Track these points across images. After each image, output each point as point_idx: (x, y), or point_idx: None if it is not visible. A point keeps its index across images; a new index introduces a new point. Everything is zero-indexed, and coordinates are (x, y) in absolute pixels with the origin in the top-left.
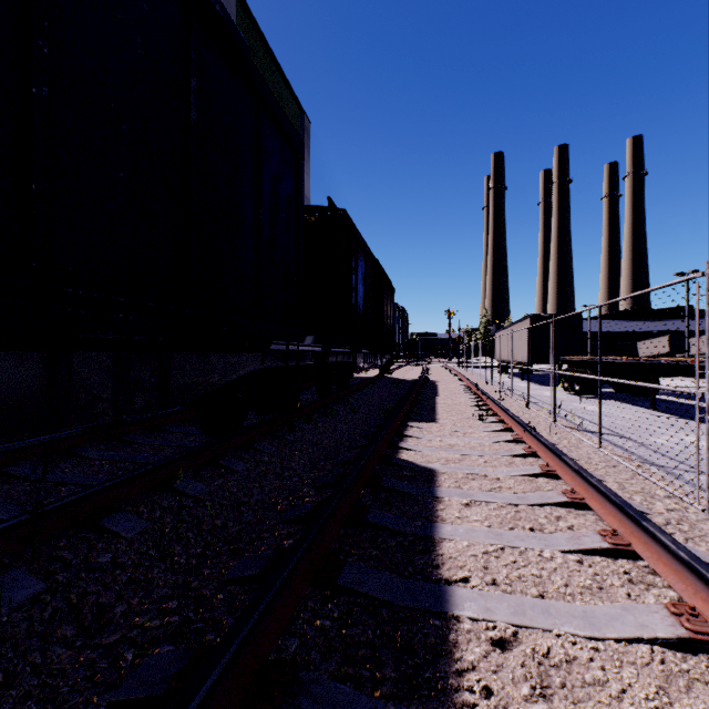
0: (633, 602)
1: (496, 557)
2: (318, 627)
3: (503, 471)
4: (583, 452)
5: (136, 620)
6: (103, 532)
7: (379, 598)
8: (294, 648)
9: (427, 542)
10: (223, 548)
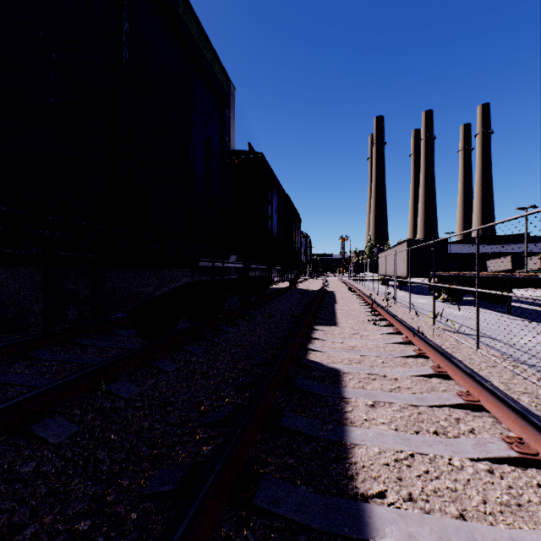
0: None
1: (408, 466)
2: None
3: (399, 371)
4: (464, 353)
5: None
6: (32, 438)
7: (296, 521)
8: None
9: (339, 448)
10: (146, 453)
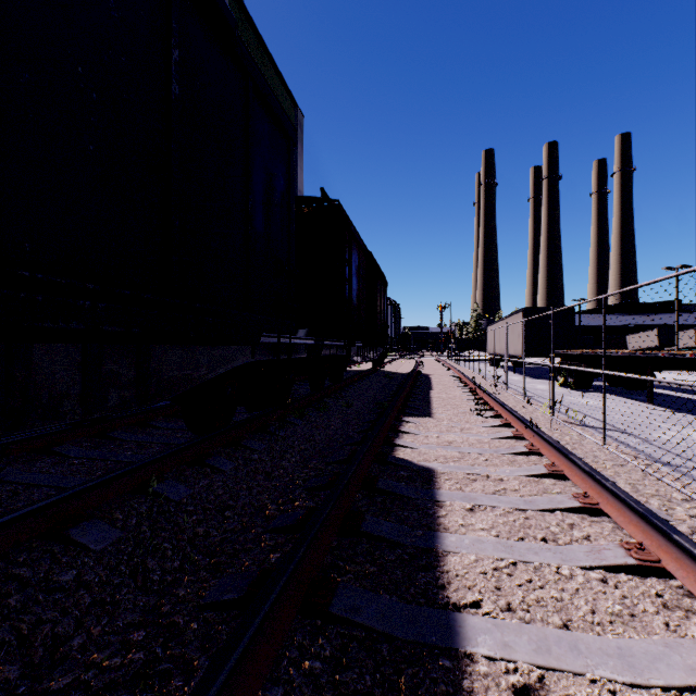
0: (673, 634)
1: (509, 575)
2: (306, 671)
3: (506, 471)
4: (587, 449)
5: (94, 657)
6: (70, 544)
7: (378, 630)
8: None
9: (429, 555)
10: (202, 562)
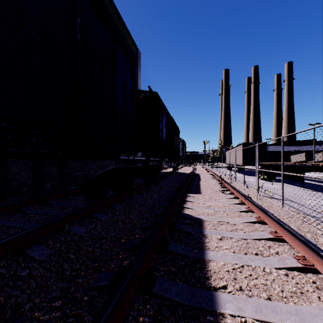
0: (322, 303)
1: (240, 272)
2: (141, 322)
3: (237, 220)
4: (275, 209)
5: (36, 315)
6: (26, 256)
7: (176, 301)
8: None
9: (201, 262)
10: (91, 265)
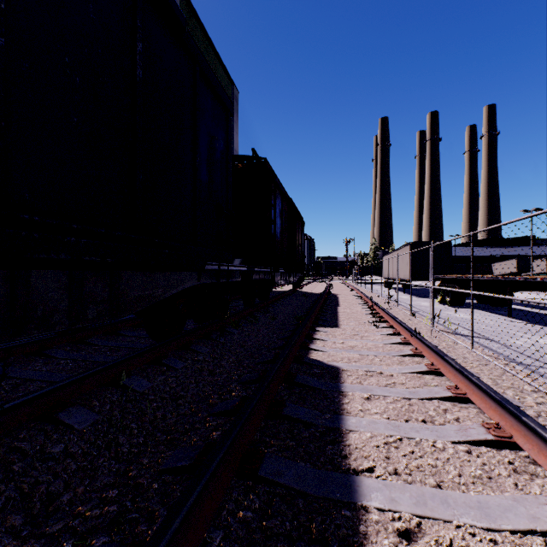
0: (520, 492)
1: (396, 448)
2: (241, 519)
3: (395, 369)
4: (459, 352)
5: (79, 509)
6: (59, 424)
7: (295, 489)
8: (218, 541)
9: (335, 433)
10: (161, 438)
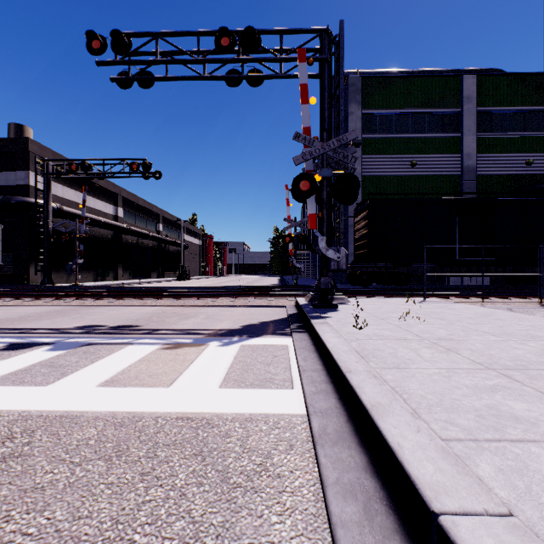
0: None
1: None
2: None
3: None
4: None
5: None
6: None
7: None
8: None
9: None
10: None
